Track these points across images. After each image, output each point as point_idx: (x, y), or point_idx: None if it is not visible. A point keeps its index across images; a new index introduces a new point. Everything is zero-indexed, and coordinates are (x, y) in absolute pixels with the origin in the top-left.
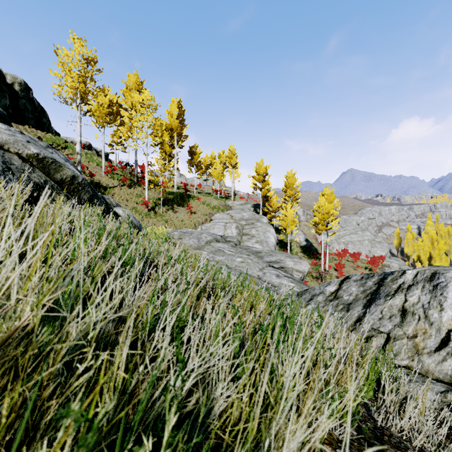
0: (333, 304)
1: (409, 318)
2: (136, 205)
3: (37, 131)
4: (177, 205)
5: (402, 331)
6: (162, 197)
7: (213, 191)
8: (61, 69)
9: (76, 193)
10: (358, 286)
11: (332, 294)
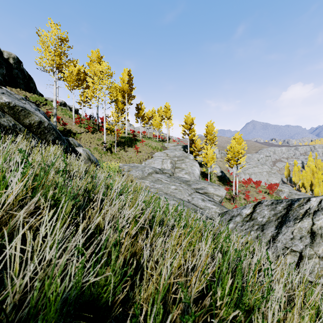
0: (249, 224)
1: (318, 240)
2: (97, 146)
3: (25, 93)
4: (127, 146)
5: (313, 251)
6: (116, 140)
7: (154, 136)
8: (42, 46)
9: (43, 135)
10: (269, 210)
11: (248, 216)
